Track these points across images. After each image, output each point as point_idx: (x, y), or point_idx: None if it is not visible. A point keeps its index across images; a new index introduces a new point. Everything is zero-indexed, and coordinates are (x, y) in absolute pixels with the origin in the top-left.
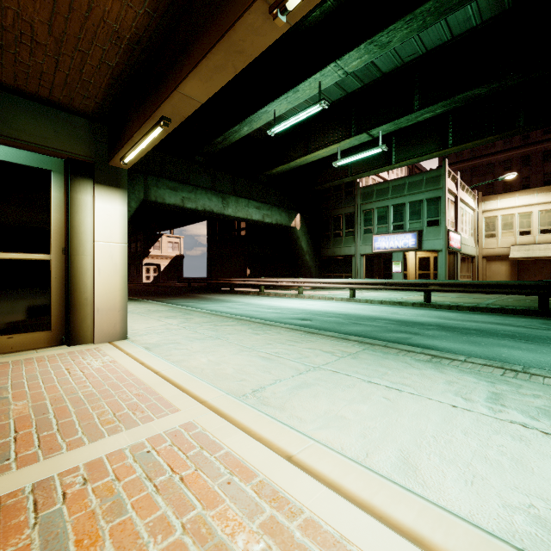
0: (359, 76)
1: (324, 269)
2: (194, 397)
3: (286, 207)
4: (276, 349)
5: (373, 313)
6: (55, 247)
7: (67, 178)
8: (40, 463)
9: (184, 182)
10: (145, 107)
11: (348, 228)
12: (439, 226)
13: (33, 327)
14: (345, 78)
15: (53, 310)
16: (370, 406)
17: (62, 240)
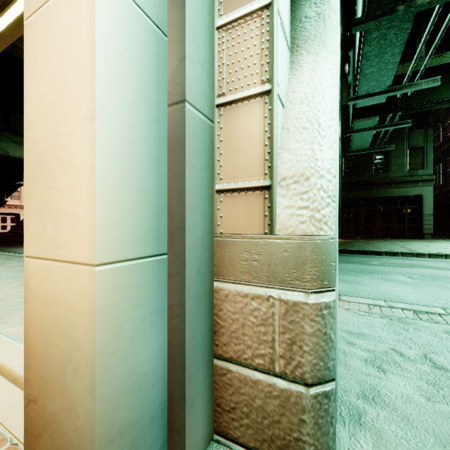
0: None
1: None
2: None
3: None
4: None
5: None
6: None
7: None
8: None
9: None
10: None
11: None
12: None
13: None
14: None
15: None
16: None
17: None
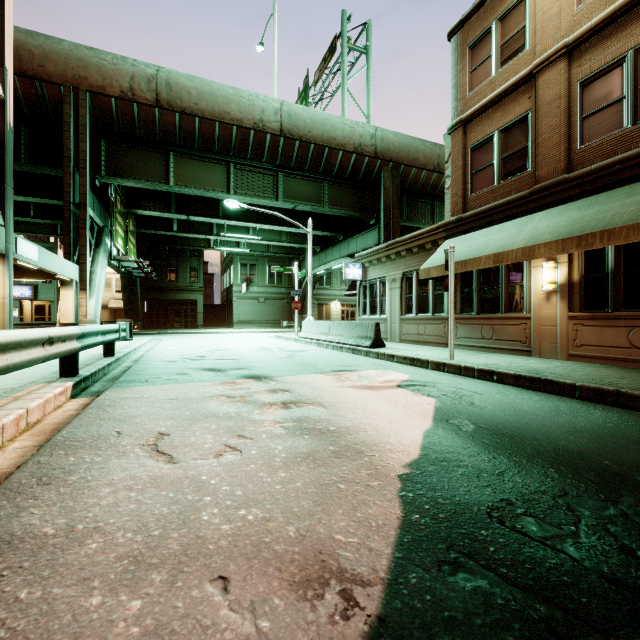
0: None
1: None
2: None
3: None
4: None
5: None
6: None
7: None
8: None
9: None
10: None
11: None
12: (53, 284)
13: None
14: None
15: None
16: None
17: None
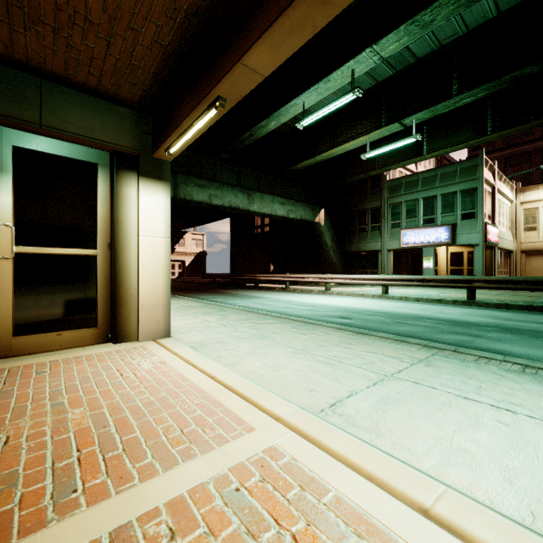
0: (391, 63)
1: (348, 265)
2: (264, 411)
3: (310, 203)
4: (332, 352)
5: (414, 312)
6: (101, 242)
7: (113, 171)
8: (112, 499)
9: (211, 179)
10: (197, 88)
11: (374, 223)
12: (475, 219)
13: (80, 324)
14: (376, 66)
15: (99, 306)
16: (488, 434)
17: (108, 235)
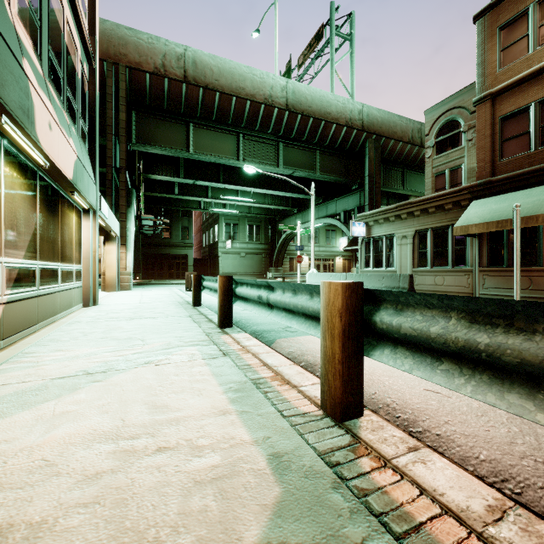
0: None
1: None
2: None
3: None
4: None
5: None
6: None
7: None
8: None
9: None
10: None
11: None
12: None
13: None
14: None
15: None
16: None
17: None
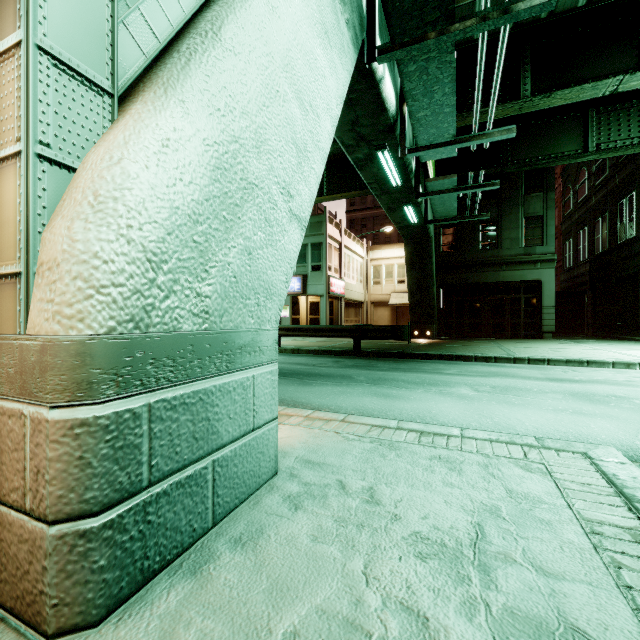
0: None
1: None
2: None
3: None
4: None
5: None
6: None
7: None
8: None
9: None
10: None
11: None
12: (321, 272)
13: None
14: None
15: None
16: None
17: None
